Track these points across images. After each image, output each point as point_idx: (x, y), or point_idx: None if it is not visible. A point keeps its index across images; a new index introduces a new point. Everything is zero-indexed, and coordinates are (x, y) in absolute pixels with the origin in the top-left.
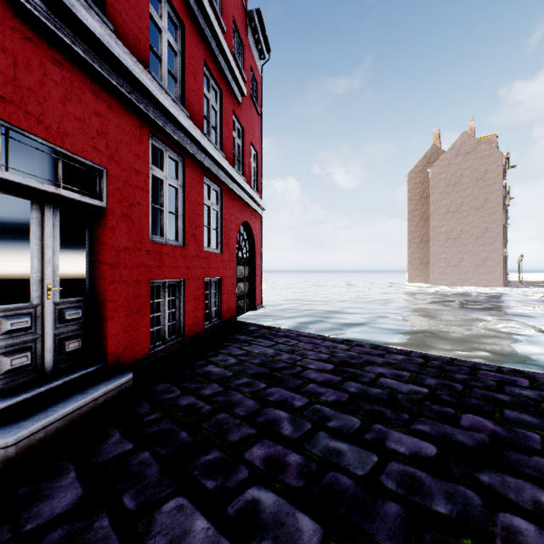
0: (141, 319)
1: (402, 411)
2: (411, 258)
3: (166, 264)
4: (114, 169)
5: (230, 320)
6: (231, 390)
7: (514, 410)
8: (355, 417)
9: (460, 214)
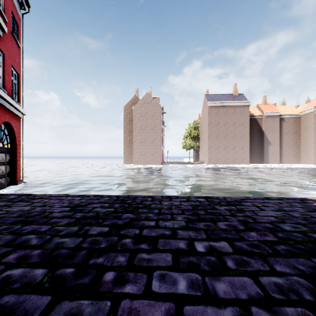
0: None
1: (100, 219)
2: (125, 151)
3: None
4: None
5: None
6: None
7: (142, 209)
8: (76, 227)
9: (146, 131)
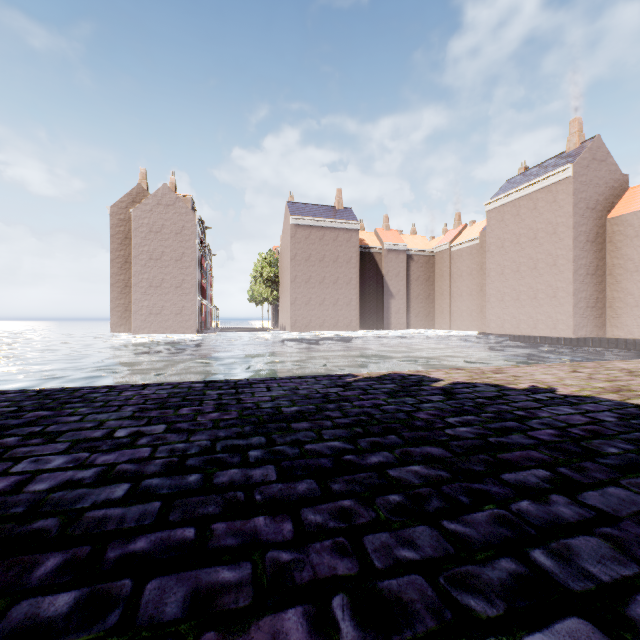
0: None
1: None
2: (115, 304)
3: None
4: None
5: None
6: None
7: (75, 404)
8: None
9: (162, 263)
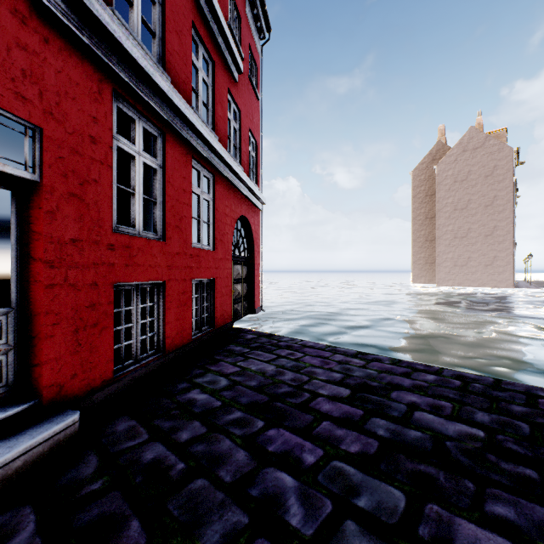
0: (100, 334)
1: (461, 475)
2: (416, 258)
3: (138, 262)
4: (53, 130)
5: (225, 327)
6: (217, 433)
7: None
8: (395, 488)
9: (467, 212)
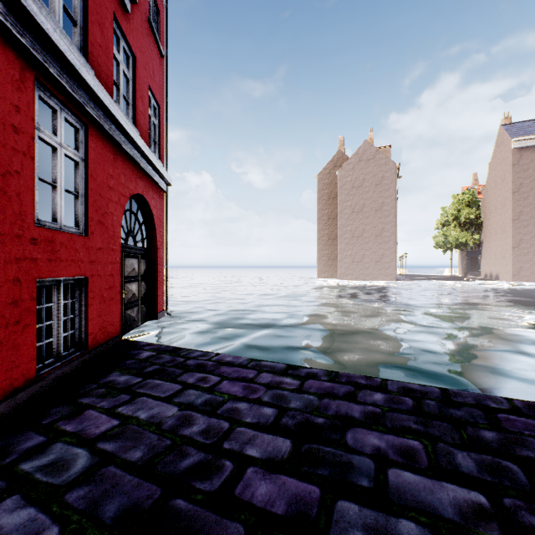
0: None
1: None
2: (321, 255)
3: None
4: None
5: (107, 344)
6: None
7: None
8: None
9: (362, 215)
